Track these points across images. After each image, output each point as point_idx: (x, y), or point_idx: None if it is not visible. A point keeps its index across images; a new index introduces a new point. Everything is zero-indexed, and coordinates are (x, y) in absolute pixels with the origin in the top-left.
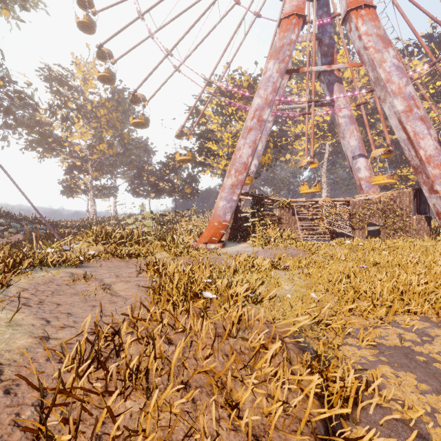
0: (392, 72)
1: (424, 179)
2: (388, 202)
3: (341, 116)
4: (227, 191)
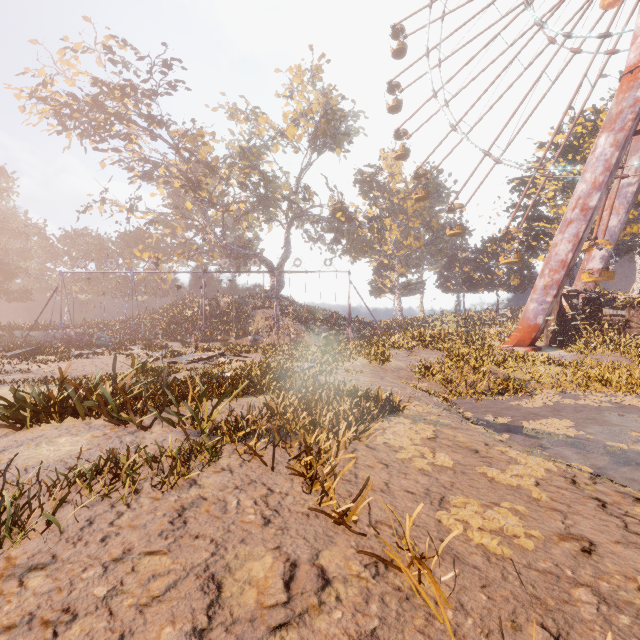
0: None
1: None
2: None
3: None
4: (539, 292)
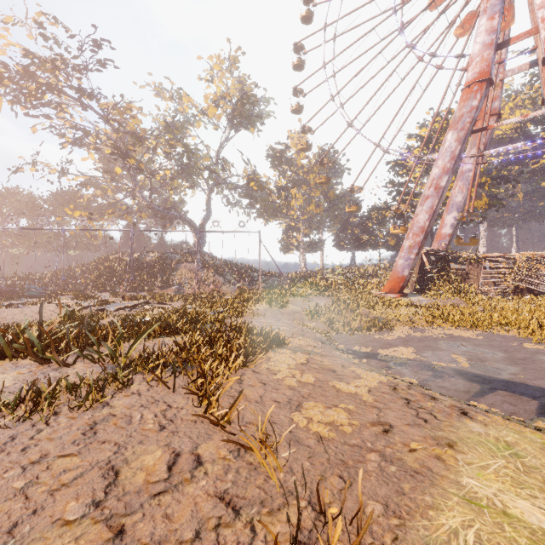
0: None
1: None
2: None
3: None
4: (405, 251)
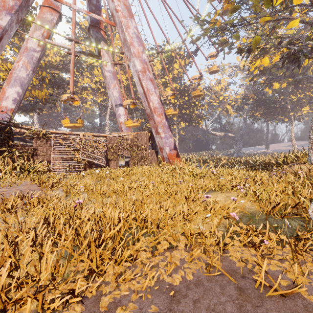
0: (134, 38)
1: (153, 124)
2: (134, 139)
3: (107, 70)
4: None
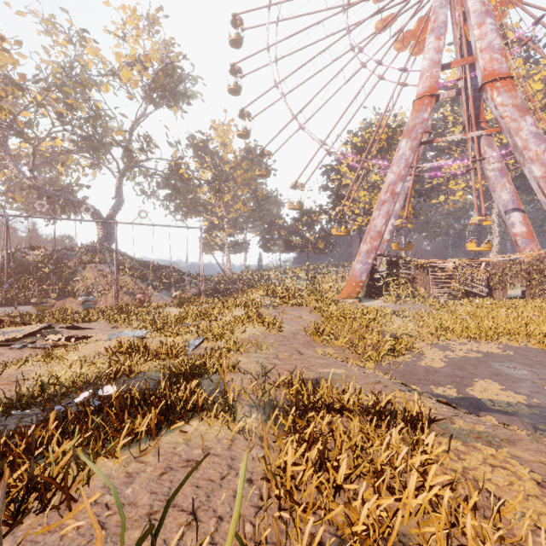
0: (529, 140)
1: None
2: (533, 262)
3: (490, 170)
4: (363, 255)
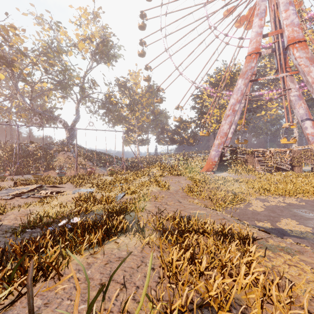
0: None
1: None
2: None
3: (292, 96)
4: (216, 146)
